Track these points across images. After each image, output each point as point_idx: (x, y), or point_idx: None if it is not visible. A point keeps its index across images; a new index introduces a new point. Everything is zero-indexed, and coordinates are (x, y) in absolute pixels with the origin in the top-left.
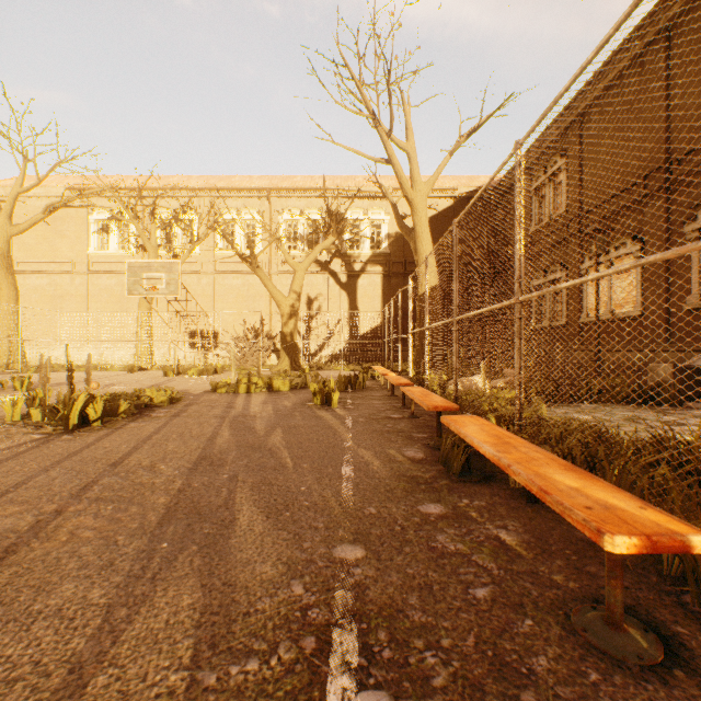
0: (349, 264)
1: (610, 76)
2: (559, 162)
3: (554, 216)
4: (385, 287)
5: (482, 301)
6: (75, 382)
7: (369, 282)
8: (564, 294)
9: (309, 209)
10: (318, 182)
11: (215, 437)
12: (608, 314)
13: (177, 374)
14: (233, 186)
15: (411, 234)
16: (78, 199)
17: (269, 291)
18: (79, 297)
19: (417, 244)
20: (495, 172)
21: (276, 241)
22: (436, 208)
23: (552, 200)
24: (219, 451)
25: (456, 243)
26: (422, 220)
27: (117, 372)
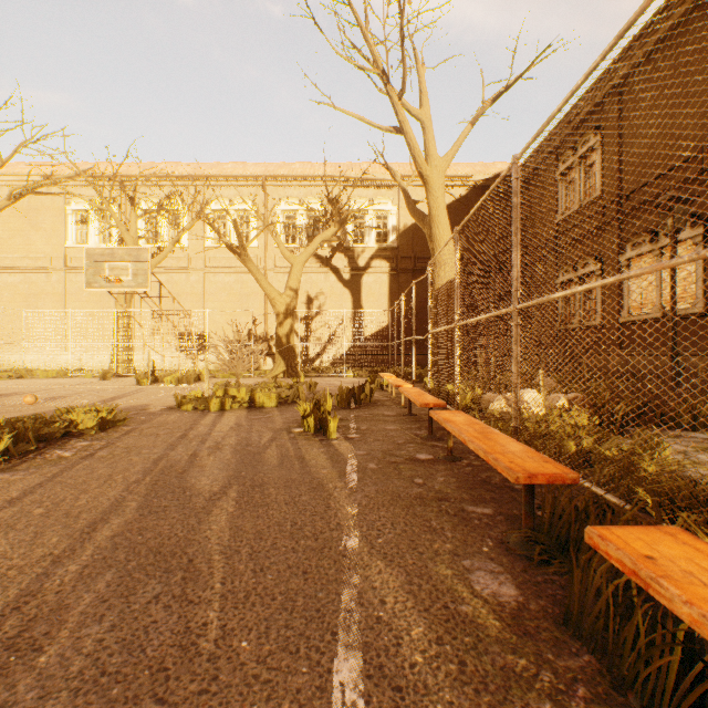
0: (353, 259)
1: (661, 30)
2: (592, 140)
3: (586, 201)
4: (392, 285)
5: (499, 300)
6: (20, 393)
7: (375, 279)
8: (599, 290)
9: (308, 199)
10: (318, 169)
11: (106, 516)
12: (657, 312)
13: (154, 381)
14: (225, 173)
15: (425, 219)
16: (54, 188)
17: (262, 287)
18: (55, 295)
19: (433, 230)
20: (636, 11)
21: (270, 231)
22: (448, 198)
23: (583, 184)
24: (78, 572)
25: (516, 192)
26: (438, 201)
27: (88, 380)
